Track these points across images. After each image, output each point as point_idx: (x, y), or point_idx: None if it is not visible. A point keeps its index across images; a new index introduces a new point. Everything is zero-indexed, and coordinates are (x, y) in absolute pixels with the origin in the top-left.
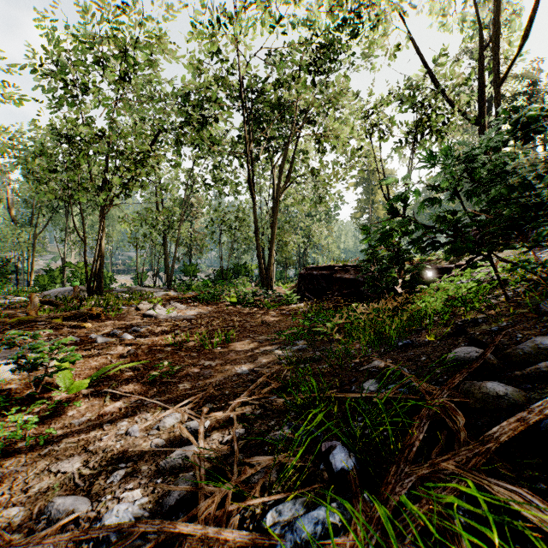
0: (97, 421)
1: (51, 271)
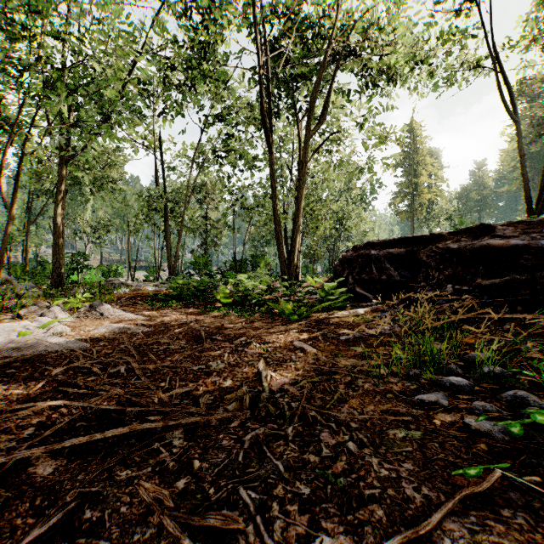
0: None
1: (46, 264)
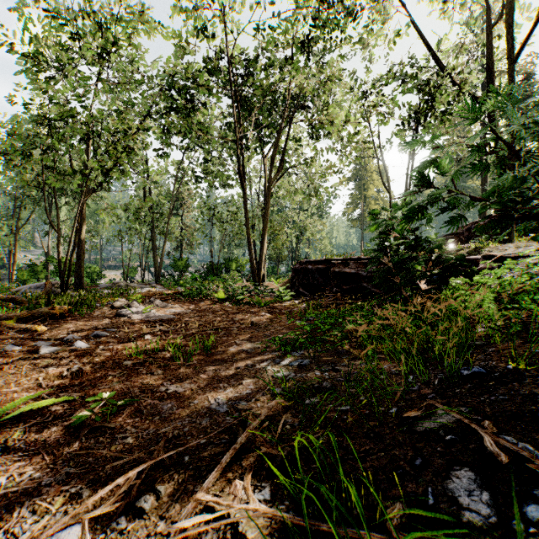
0: None
1: (35, 266)
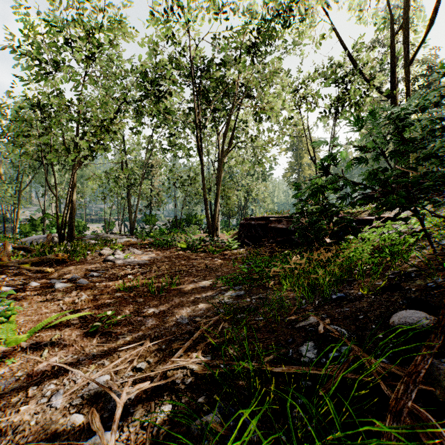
0: (24, 383)
1: (33, 221)
